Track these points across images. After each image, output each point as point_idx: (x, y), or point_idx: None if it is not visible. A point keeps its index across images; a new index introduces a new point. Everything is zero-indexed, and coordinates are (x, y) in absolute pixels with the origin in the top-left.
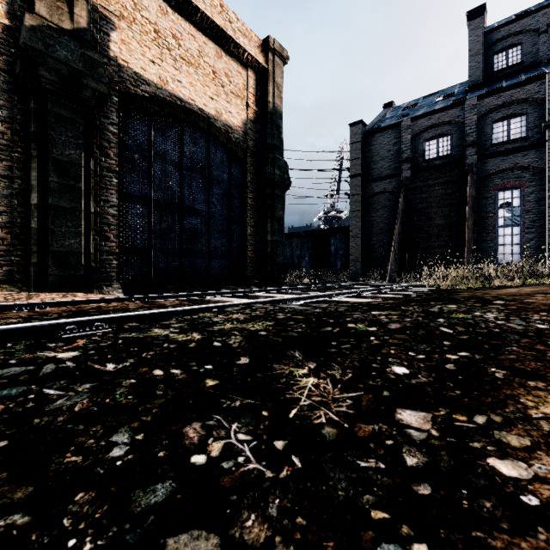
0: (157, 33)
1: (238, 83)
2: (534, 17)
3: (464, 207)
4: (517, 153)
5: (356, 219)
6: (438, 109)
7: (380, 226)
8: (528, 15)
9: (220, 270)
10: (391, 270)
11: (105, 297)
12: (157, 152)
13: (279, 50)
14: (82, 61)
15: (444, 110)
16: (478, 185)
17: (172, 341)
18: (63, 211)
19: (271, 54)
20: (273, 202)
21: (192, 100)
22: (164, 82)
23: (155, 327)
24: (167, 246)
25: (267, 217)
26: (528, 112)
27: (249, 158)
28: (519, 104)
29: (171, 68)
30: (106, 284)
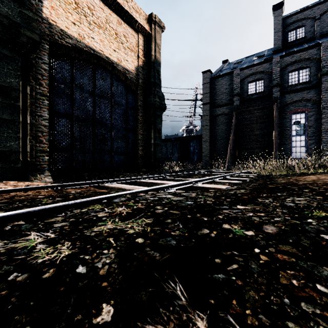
0: (77, 5)
1: (132, 42)
2: (312, 10)
3: (272, 123)
4: (304, 91)
5: (206, 130)
6: (256, 63)
7: (220, 135)
8: (309, 9)
9: (120, 162)
10: (228, 162)
11: (24, 187)
12: (77, 84)
13: (159, 22)
14: (19, 16)
15: (260, 64)
16: (280, 110)
17: (26, 266)
18: (5, 122)
19: (153, 25)
20: (155, 119)
21: (101, 50)
22: (82, 37)
23: (34, 229)
24: (84, 146)
25: (151, 129)
26: (310, 66)
27: (139, 90)
28: (305, 61)
29: (87, 28)
30: (40, 173)
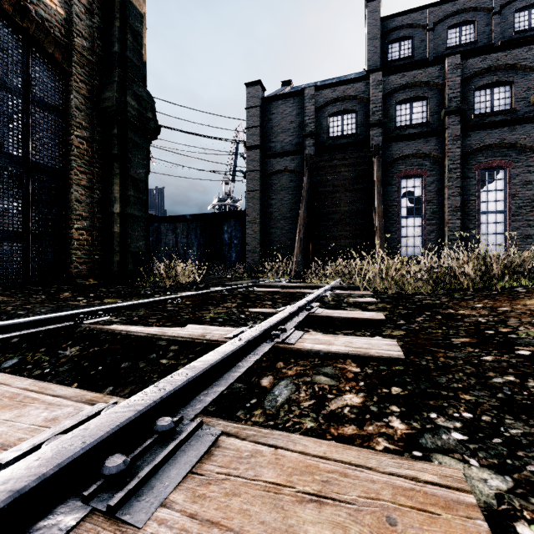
0: None
1: None
2: (423, 13)
3: (370, 193)
4: (420, 139)
5: (253, 201)
6: (344, 80)
7: (281, 211)
8: (418, 10)
9: None
10: (297, 263)
11: None
12: None
13: None
14: None
15: (350, 83)
16: (382, 170)
17: None
18: None
19: None
20: (125, 151)
21: None
22: None
23: None
24: None
25: (114, 175)
26: (429, 96)
27: (77, 66)
28: (421, 87)
29: None
30: None
